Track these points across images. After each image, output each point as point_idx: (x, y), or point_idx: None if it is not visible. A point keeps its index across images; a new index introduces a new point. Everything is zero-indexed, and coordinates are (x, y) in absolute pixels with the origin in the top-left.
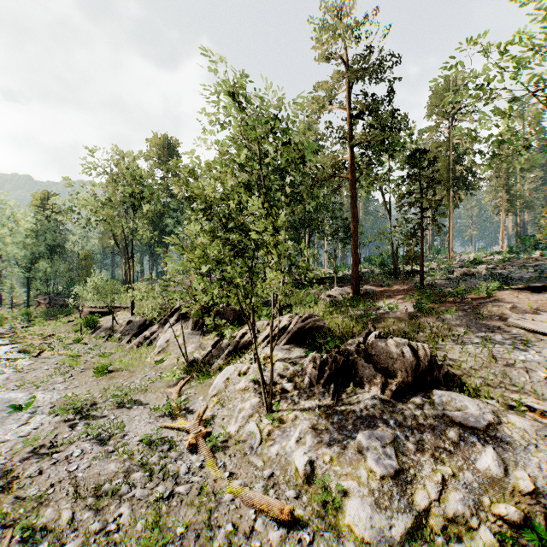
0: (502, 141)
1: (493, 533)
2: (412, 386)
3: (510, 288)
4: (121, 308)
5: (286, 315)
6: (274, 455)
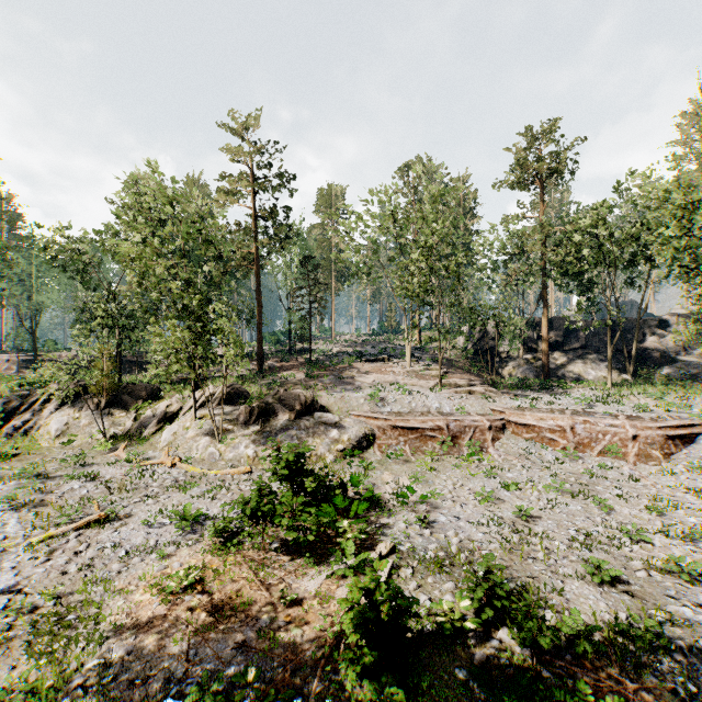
0: (356, 266)
1: (334, 456)
2: (304, 413)
3: (361, 360)
4: None
5: (210, 386)
6: (232, 457)
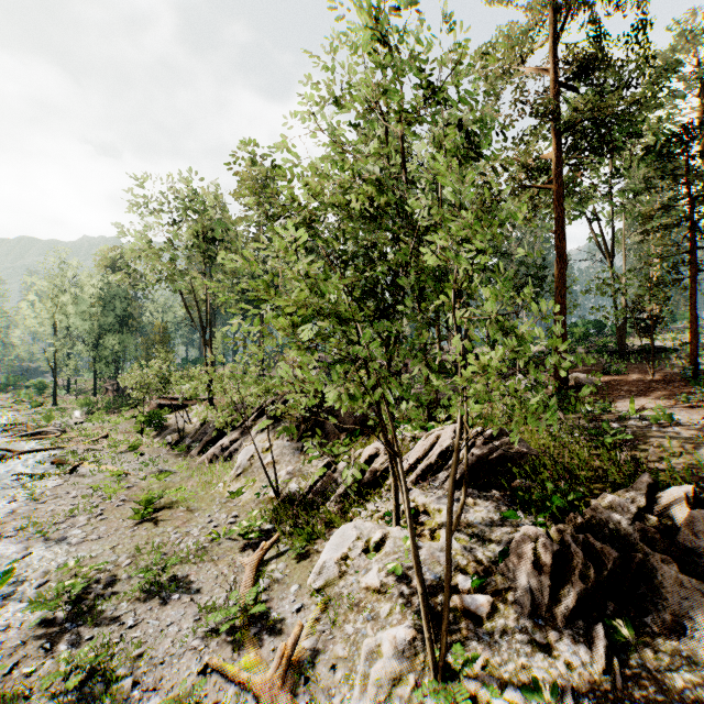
0: None
1: None
2: None
3: None
4: (198, 401)
5: (448, 427)
6: None
